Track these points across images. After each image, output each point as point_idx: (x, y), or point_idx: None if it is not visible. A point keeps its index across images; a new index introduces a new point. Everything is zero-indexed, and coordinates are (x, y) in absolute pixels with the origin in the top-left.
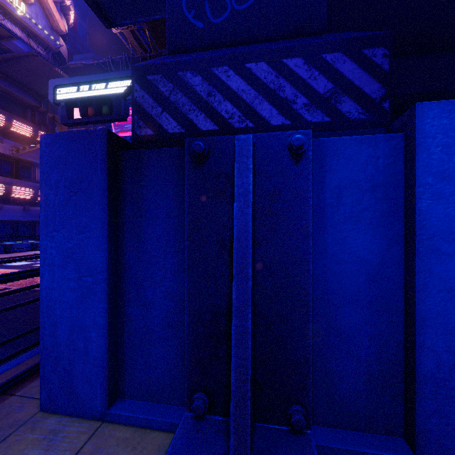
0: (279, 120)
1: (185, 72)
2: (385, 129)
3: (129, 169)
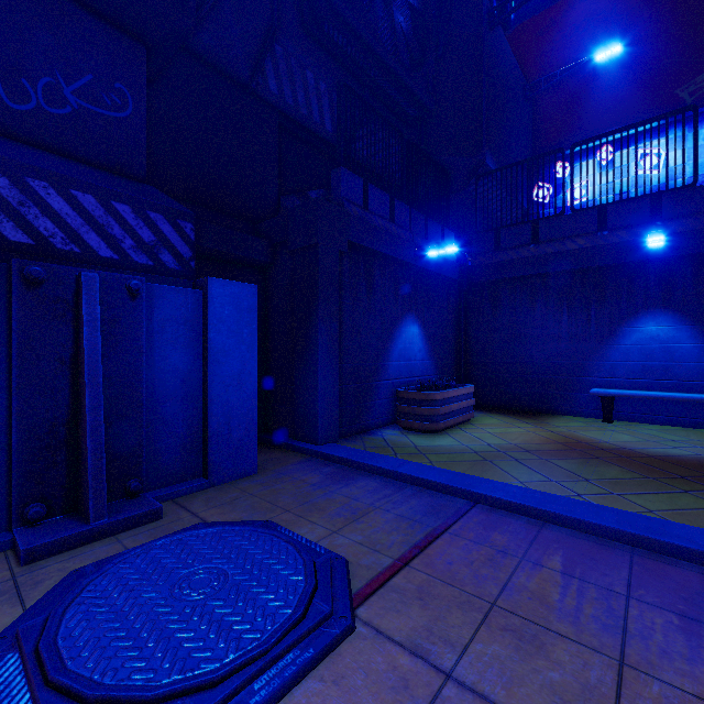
0: (108, 253)
1: None
2: (193, 282)
3: None
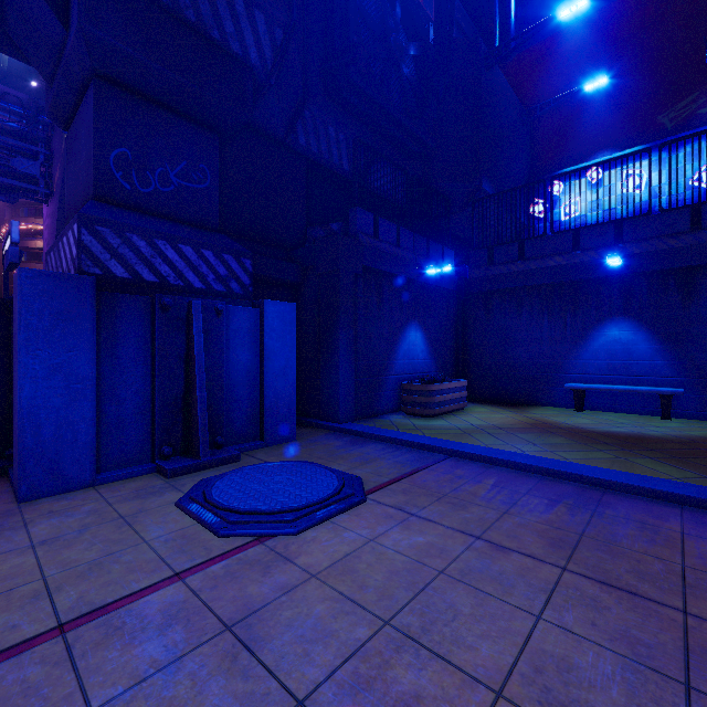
0: (200, 285)
1: (132, 234)
2: (251, 302)
3: (105, 306)
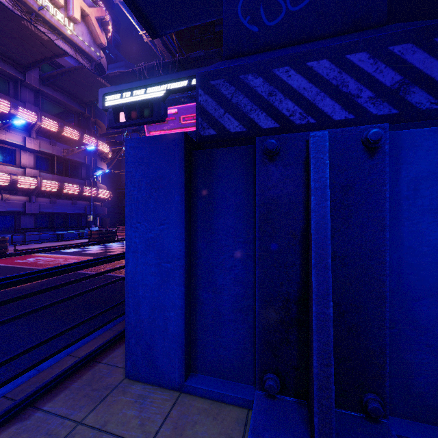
0: (342, 115)
1: (246, 75)
2: None
3: (201, 167)
